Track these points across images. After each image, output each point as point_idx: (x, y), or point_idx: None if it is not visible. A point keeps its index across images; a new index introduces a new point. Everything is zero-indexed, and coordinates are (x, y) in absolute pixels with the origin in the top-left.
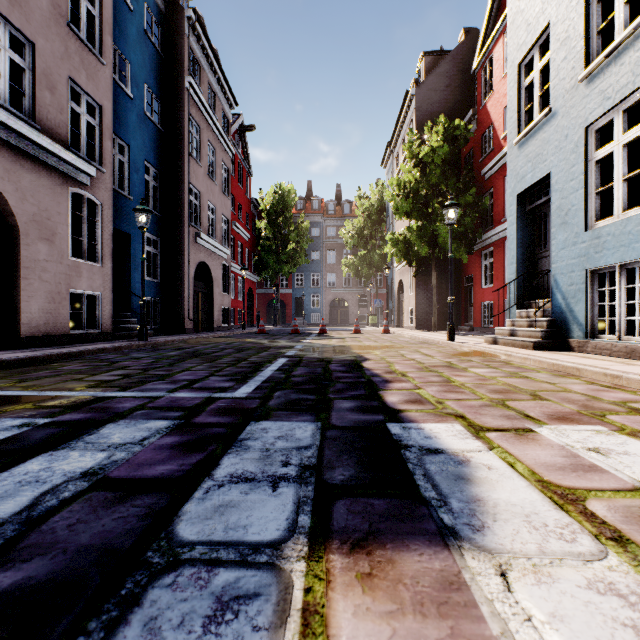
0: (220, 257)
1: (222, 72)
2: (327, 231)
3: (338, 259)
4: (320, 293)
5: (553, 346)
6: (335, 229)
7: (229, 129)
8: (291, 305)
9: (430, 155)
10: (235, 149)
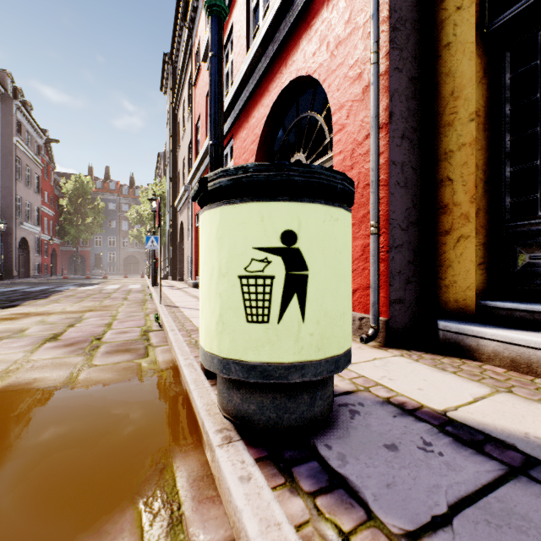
0: (34, 233)
1: (36, 123)
2: (122, 207)
3: (131, 227)
4: (116, 251)
5: (166, 279)
6: (128, 206)
7: (40, 151)
8: (91, 260)
9: (163, 194)
10: (43, 156)
